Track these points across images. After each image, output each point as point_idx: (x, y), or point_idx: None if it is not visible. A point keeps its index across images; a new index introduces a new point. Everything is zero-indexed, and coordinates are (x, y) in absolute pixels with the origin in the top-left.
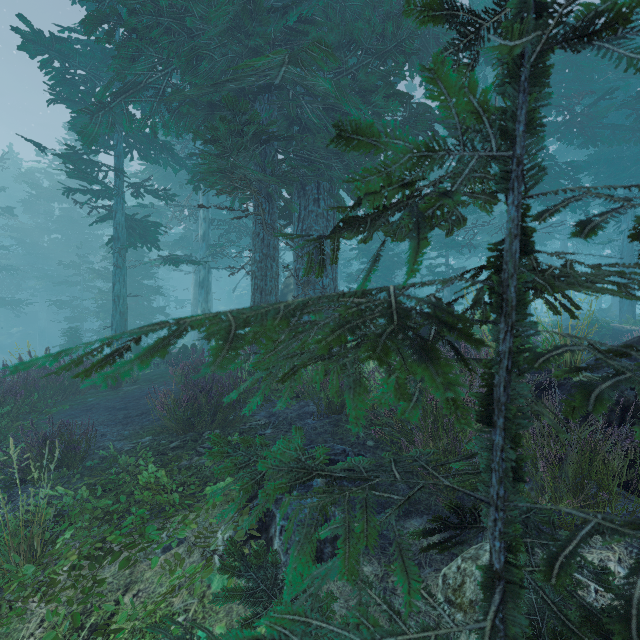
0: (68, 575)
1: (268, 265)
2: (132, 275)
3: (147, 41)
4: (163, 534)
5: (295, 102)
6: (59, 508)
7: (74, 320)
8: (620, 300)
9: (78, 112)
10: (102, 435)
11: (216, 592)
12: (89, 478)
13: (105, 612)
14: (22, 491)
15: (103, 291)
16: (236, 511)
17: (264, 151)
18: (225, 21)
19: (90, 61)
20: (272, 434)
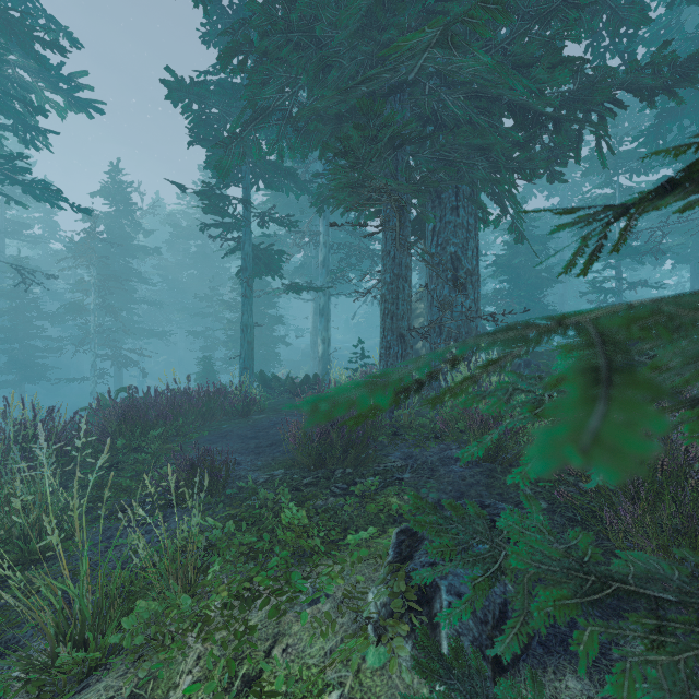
0: (220, 614)
1: (400, 286)
2: (256, 305)
3: (277, 62)
4: (308, 584)
5: (433, 96)
6: (207, 536)
7: (207, 349)
8: None
9: (214, 147)
10: (238, 463)
11: (373, 668)
12: (230, 508)
13: (256, 663)
14: (174, 513)
15: (231, 321)
16: (388, 571)
17: (395, 159)
18: (356, 19)
19: (222, 99)
20: (411, 479)
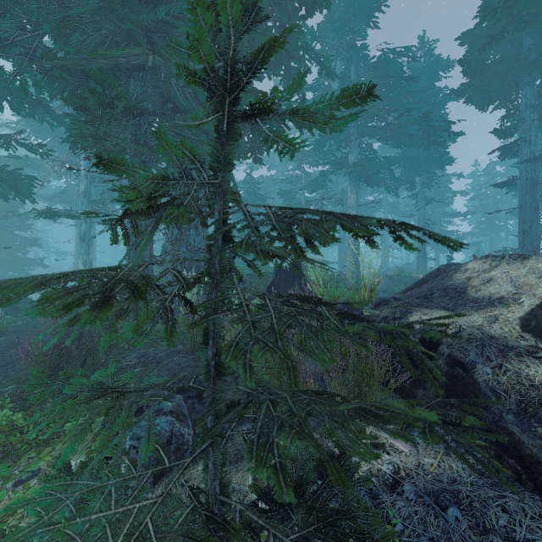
0: None
1: (142, 224)
2: (4, 226)
3: (13, 1)
4: (15, 470)
5: (166, 84)
6: None
7: None
8: (417, 257)
9: None
10: None
11: None
12: None
13: None
14: None
15: None
16: (91, 439)
17: (139, 122)
18: (97, 1)
19: None
20: (140, 372)
